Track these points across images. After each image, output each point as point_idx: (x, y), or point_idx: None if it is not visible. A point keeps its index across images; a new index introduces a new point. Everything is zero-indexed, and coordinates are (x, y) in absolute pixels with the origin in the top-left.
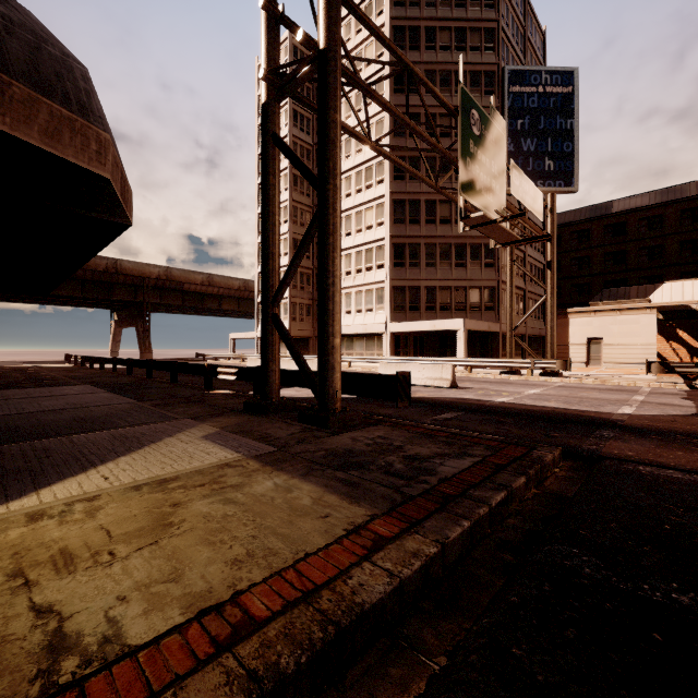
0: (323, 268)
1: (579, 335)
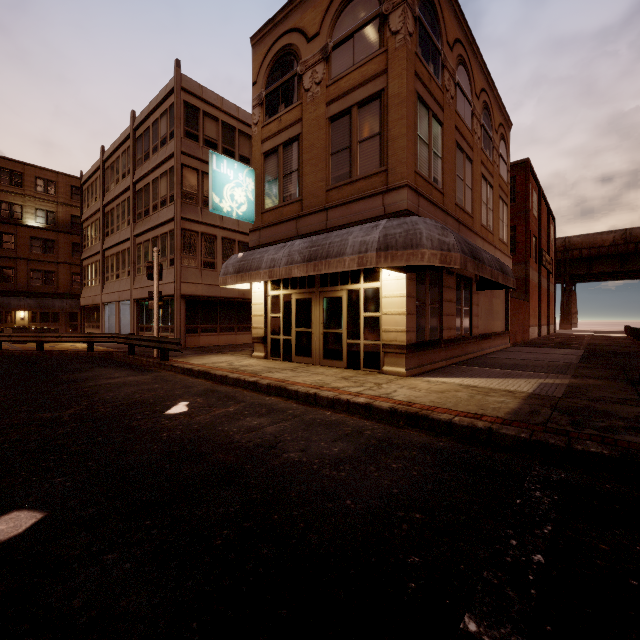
0: None
1: None
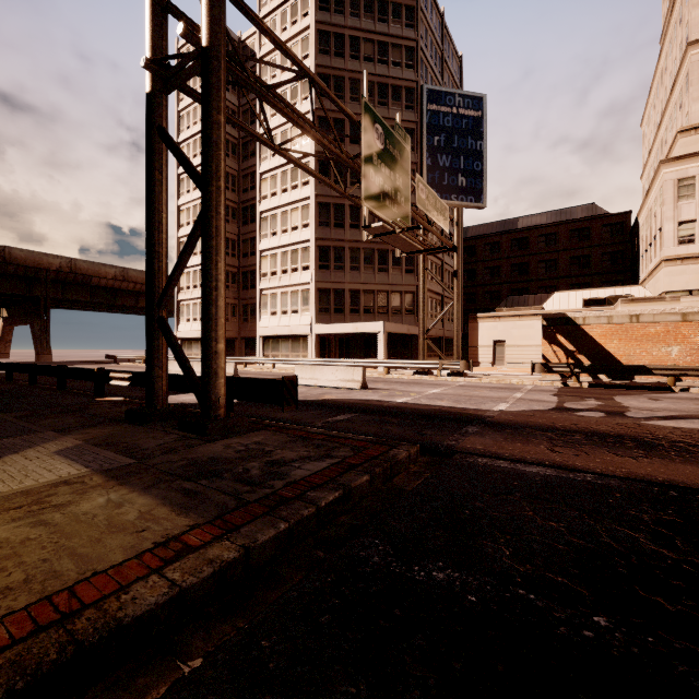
0: (205, 272)
1: (487, 338)
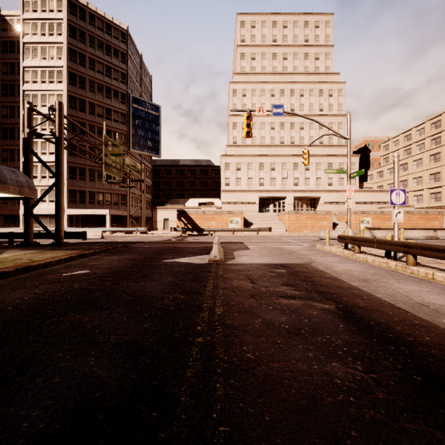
0: (58, 201)
1: (161, 217)
